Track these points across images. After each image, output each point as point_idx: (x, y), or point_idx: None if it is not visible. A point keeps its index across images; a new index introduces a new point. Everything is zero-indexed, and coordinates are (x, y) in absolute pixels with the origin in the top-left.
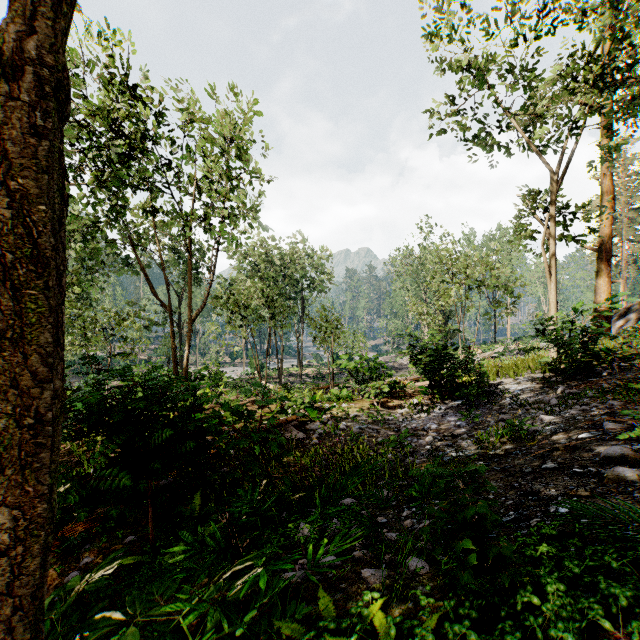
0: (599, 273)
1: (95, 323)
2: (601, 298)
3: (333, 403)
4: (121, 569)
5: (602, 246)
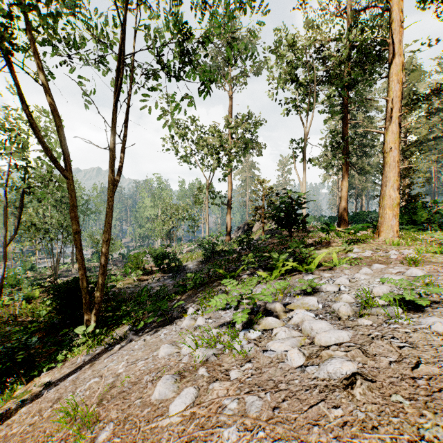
0: (227, 215)
1: None
2: (228, 225)
3: (116, 283)
4: None
5: (228, 204)
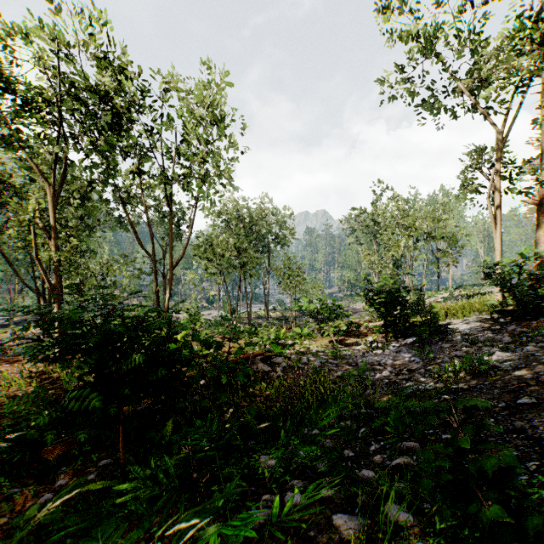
0: (539, 225)
1: (89, 269)
2: (541, 248)
3: (295, 340)
4: (92, 492)
5: (542, 200)
